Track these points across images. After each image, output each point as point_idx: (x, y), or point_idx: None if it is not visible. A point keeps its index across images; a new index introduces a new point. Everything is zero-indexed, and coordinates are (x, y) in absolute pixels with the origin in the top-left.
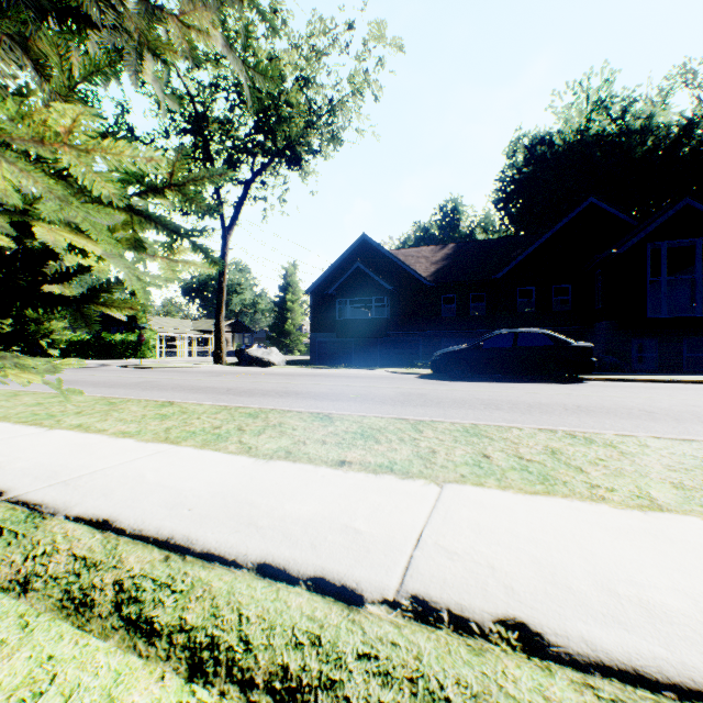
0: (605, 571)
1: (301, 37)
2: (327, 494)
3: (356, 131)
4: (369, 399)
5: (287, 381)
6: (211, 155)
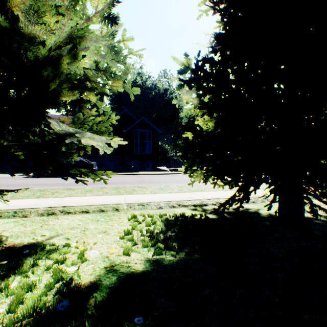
0: None
1: None
2: None
3: None
4: None
5: None
6: None
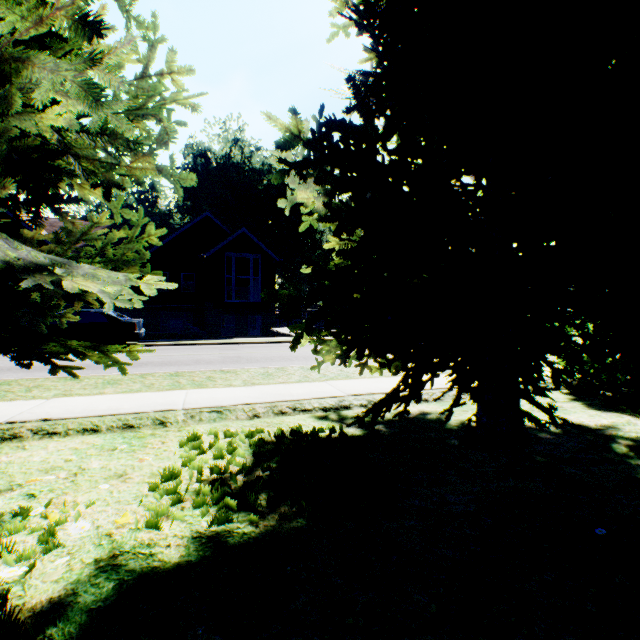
0: None
1: None
2: None
3: None
4: None
5: None
6: None
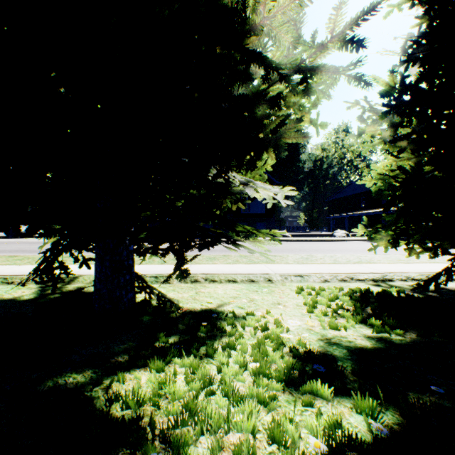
0: (28, 270)
1: None
2: None
3: None
4: None
5: (28, 246)
6: None
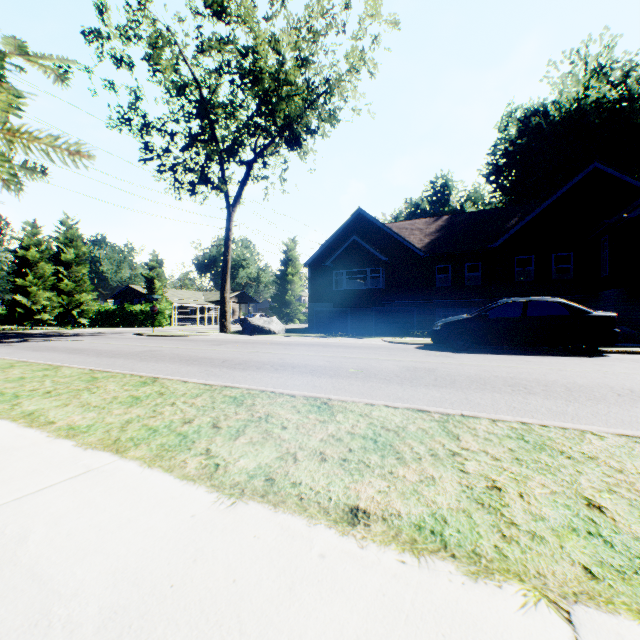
0: None
1: (299, 20)
2: (331, 639)
3: (352, 110)
4: (371, 375)
5: (284, 351)
6: (216, 137)
